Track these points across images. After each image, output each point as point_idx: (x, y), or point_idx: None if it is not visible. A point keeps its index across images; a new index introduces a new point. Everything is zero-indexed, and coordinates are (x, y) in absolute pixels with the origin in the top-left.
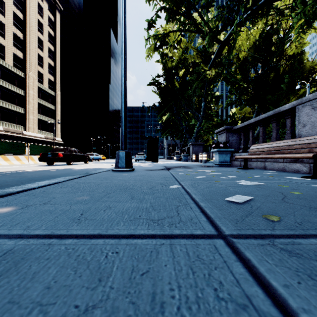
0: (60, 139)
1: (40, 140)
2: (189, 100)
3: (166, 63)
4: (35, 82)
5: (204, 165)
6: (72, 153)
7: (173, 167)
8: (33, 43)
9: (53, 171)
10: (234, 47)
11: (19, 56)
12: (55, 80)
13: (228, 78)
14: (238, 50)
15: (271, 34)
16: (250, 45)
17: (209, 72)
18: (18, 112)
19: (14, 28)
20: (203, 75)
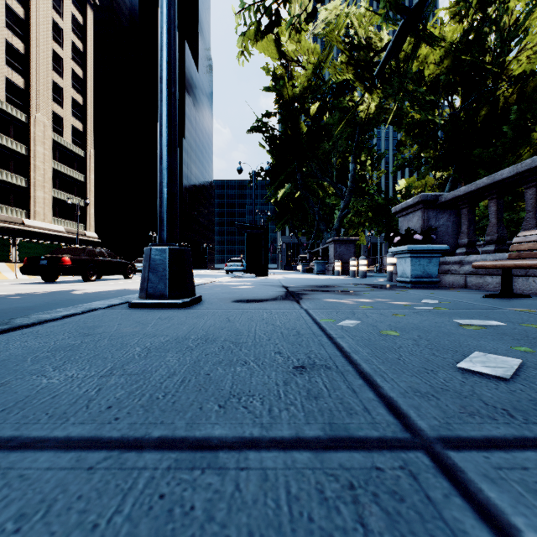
0: (95, 234)
1: (57, 236)
2: (325, 161)
3: (283, 88)
4: (48, 131)
5: (370, 282)
6: (93, 258)
7: (305, 288)
8: (44, 62)
9: (13, 298)
10: (420, 45)
11: (17, 84)
12: (85, 130)
13: (400, 117)
14: (420, 63)
15: (485, 29)
16: (444, 53)
17: (363, 108)
18: (14, 185)
19: (6, 33)
20: (352, 113)
